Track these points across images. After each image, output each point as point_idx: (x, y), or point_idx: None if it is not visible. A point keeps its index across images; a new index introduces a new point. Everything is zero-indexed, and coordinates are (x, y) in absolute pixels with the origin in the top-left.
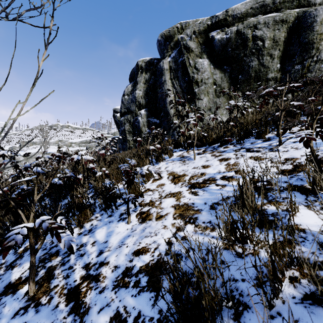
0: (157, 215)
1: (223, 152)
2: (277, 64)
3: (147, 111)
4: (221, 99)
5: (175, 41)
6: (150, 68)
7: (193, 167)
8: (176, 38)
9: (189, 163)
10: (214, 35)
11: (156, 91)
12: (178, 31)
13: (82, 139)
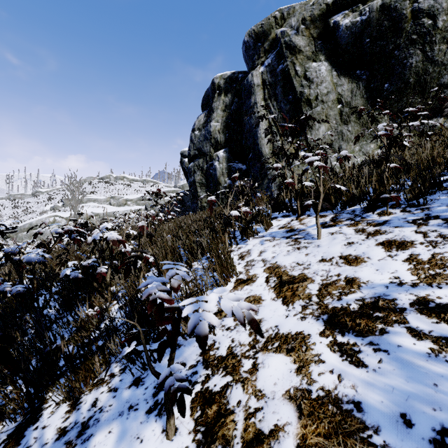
0: (246, 424)
1: (383, 224)
2: None
3: (227, 152)
4: (350, 127)
5: (271, 39)
6: (232, 87)
7: (320, 259)
8: (274, 34)
9: (307, 247)
10: (338, 20)
11: (242, 120)
12: (277, 23)
13: (140, 194)
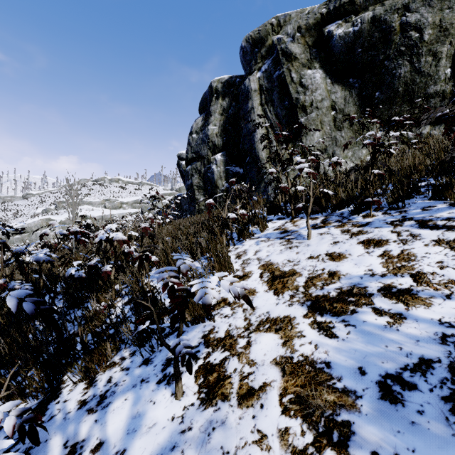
0: (241, 384)
1: (366, 225)
2: (446, 68)
3: (224, 155)
4: (344, 133)
5: (268, 45)
6: (230, 91)
7: (308, 256)
8: (270, 40)
9: (298, 246)
10: (332, 30)
11: (239, 124)
12: (274, 30)
13: (136, 197)
